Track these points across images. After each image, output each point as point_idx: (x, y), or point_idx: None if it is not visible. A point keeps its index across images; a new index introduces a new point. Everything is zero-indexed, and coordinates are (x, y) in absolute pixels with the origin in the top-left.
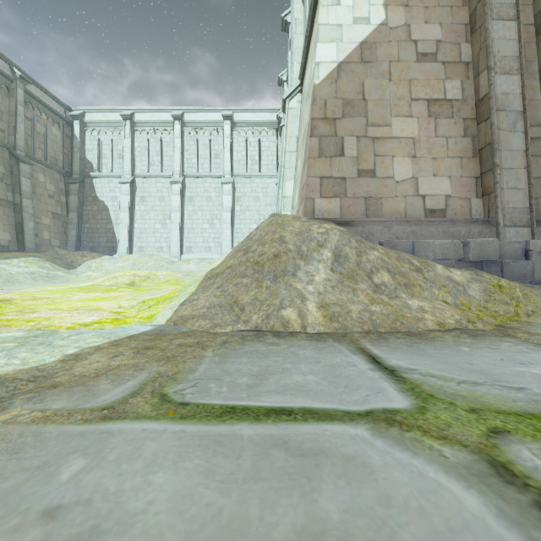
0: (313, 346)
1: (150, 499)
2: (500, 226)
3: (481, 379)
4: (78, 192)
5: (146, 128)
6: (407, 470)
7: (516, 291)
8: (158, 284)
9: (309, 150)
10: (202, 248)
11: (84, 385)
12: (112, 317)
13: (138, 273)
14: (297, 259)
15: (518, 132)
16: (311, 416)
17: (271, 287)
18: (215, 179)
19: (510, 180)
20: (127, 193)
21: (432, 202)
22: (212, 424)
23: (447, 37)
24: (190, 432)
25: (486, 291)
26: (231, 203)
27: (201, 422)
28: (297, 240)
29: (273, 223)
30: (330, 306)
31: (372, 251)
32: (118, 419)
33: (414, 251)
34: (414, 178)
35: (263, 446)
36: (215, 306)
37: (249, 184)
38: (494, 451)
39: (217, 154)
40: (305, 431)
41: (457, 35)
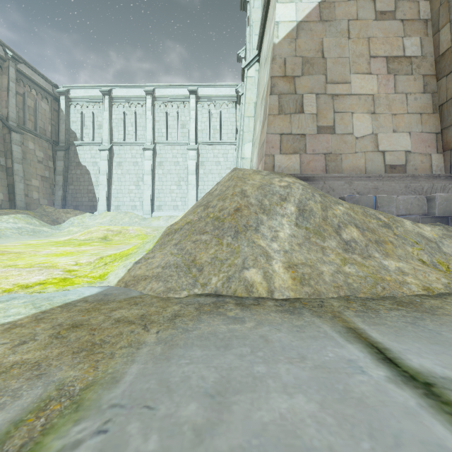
0: (287, 323)
1: None
2: None
3: None
4: (63, 158)
5: (122, 103)
6: None
7: None
8: (128, 238)
9: (269, 108)
10: (170, 206)
11: None
12: (61, 276)
13: (111, 228)
14: (260, 214)
15: None
16: None
17: (232, 244)
18: (181, 146)
19: None
20: (105, 159)
21: (392, 158)
22: None
23: None
24: None
25: None
26: (195, 167)
27: None
28: (259, 195)
29: (233, 178)
30: (299, 266)
31: (337, 206)
32: None
33: (377, 206)
34: (374, 134)
35: None
36: (170, 265)
37: (212, 150)
38: None
39: (184, 124)
40: None
41: None
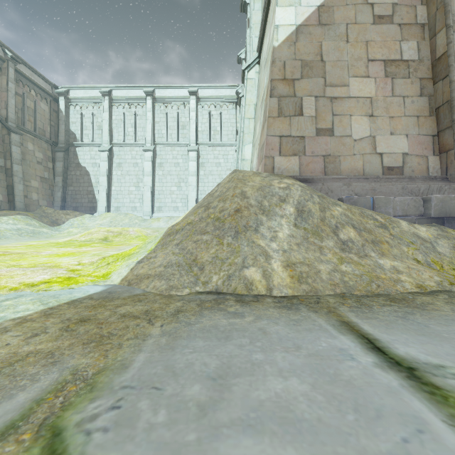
0: (284, 317)
1: None
2: None
3: None
4: (63, 159)
5: (122, 103)
6: None
7: None
8: (129, 239)
9: (269, 110)
10: (171, 207)
11: None
12: (65, 275)
13: (111, 229)
14: (259, 215)
15: None
16: None
17: (233, 244)
18: (182, 147)
19: None
20: (105, 160)
21: (389, 160)
22: None
23: (403, 0)
24: None
25: None
26: (196, 168)
27: None
28: (259, 196)
29: (234, 180)
30: (297, 265)
31: (335, 207)
32: None
33: (374, 207)
34: (372, 137)
35: None
36: (172, 264)
37: (212, 152)
38: None
39: (184, 125)
40: None
41: None
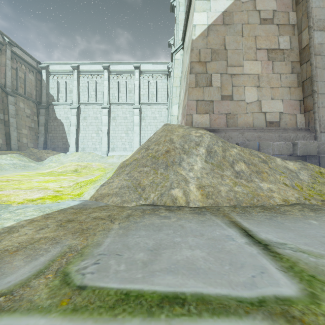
0: (195, 219)
1: None
2: (317, 132)
3: None
4: (44, 114)
5: (87, 75)
6: None
7: None
8: (92, 171)
9: (189, 83)
10: (121, 148)
11: None
12: (53, 194)
13: (80, 164)
14: (182, 154)
15: None
16: (205, 307)
17: (164, 174)
18: (129, 106)
19: (324, 101)
20: (75, 115)
21: (270, 116)
22: (102, 322)
23: (280, 8)
24: None
25: (312, 176)
26: (139, 120)
27: (92, 317)
28: (182, 141)
29: (165, 130)
30: (206, 187)
31: (232, 149)
32: (8, 312)
33: (260, 149)
34: (259, 101)
35: None
36: (124, 187)
37: (150, 109)
38: None
39: (130, 90)
40: None
41: (287, 6)
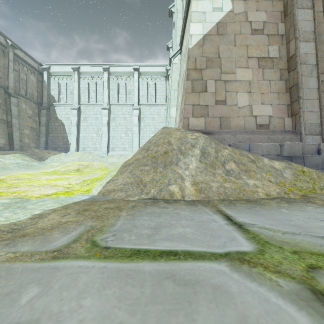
0: (189, 208)
1: (80, 318)
2: (302, 135)
3: (297, 231)
4: (46, 114)
5: (87, 76)
6: (256, 296)
7: (313, 174)
8: (94, 170)
9: (186, 88)
10: (121, 148)
11: (43, 234)
12: (65, 190)
13: (82, 163)
14: (179, 155)
15: (313, 77)
16: (189, 256)
17: (163, 172)
18: (128, 107)
19: (309, 106)
20: (75, 115)
21: (261, 120)
22: (125, 262)
23: (270, 19)
24: (110, 268)
25: (295, 174)
26: (138, 121)
27: (117, 260)
28: (179, 143)
29: (164, 133)
30: (199, 183)
31: (224, 150)
32: (63, 259)
33: (250, 150)
34: (250, 105)
35: (158, 278)
36: (128, 183)
37: (149, 110)
38: (313, 282)
39: (130, 91)
40: (186, 267)
41: (276, 18)
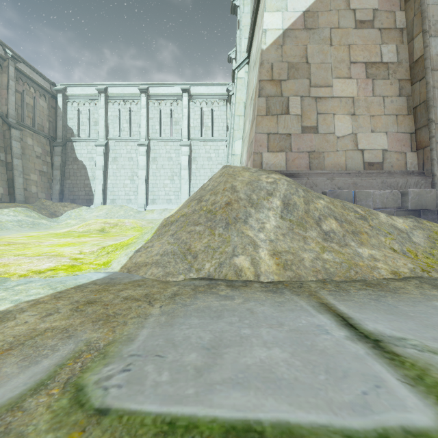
0: (270, 299)
1: None
2: (435, 177)
3: None
4: (61, 153)
5: (118, 100)
6: None
7: None
8: (125, 230)
9: (257, 109)
10: (164, 200)
11: None
12: (69, 263)
13: (108, 221)
14: (248, 208)
15: None
16: None
17: (224, 235)
18: (175, 142)
19: None
20: (101, 155)
21: (370, 156)
22: None
23: (383, 6)
24: None
25: (430, 238)
26: (188, 162)
27: None
28: (248, 190)
29: (224, 175)
30: (283, 253)
31: (318, 200)
32: None
33: (356, 200)
34: (354, 134)
35: None
36: (168, 253)
37: (203, 147)
38: None
39: (177, 121)
40: None
41: (392, 3)
